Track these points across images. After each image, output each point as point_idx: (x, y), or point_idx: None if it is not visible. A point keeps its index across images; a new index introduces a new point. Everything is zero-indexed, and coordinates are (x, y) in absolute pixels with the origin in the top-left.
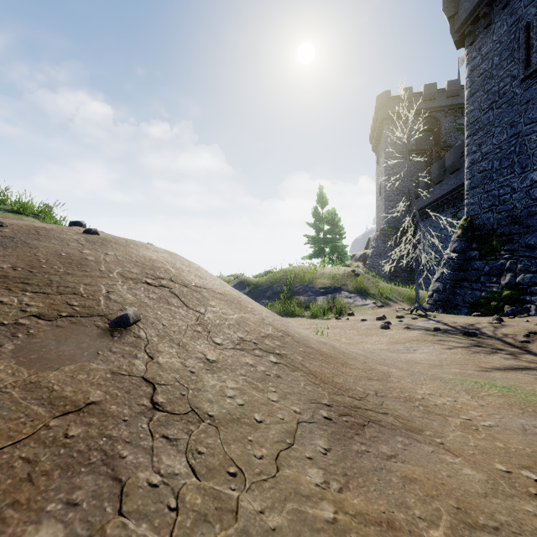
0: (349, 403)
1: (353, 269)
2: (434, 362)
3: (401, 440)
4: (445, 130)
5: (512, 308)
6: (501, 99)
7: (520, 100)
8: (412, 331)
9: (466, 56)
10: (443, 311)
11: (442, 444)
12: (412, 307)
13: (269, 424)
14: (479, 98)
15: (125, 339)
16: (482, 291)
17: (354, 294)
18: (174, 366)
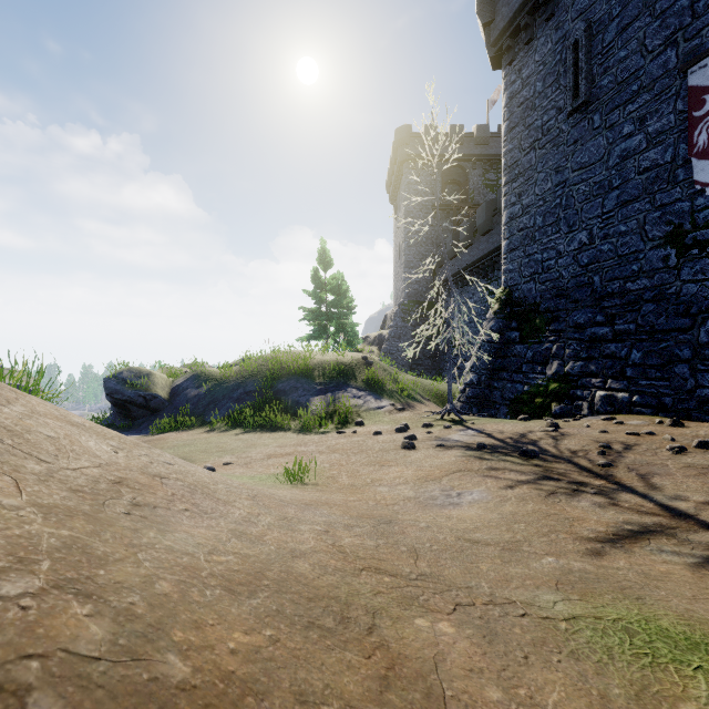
0: None
1: (364, 356)
2: (501, 535)
3: None
4: (473, 185)
5: (561, 406)
6: (545, 137)
7: (567, 139)
8: (448, 452)
9: (503, 79)
10: (478, 411)
11: None
12: (443, 410)
13: None
14: (519, 134)
15: None
16: (524, 384)
17: (365, 392)
18: None
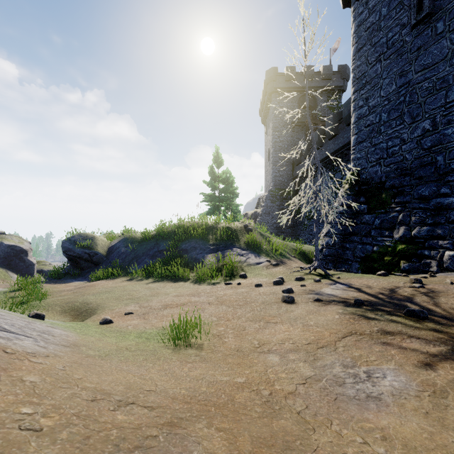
0: None
1: (246, 224)
2: None
3: None
4: (320, 107)
5: (409, 263)
6: (389, 50)
7: (411, 47)
8: (328, 308)
9: (352, 13)
10: (333, 266)
11: None
12: (311, 266)
13: None
14: (366, 52)
15: None
16: (373, 245)
17: (247, 251)
18: None
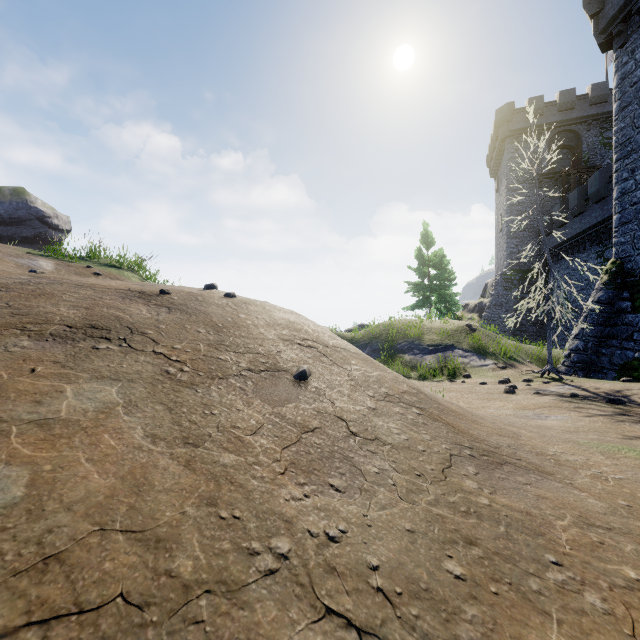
0: (486, 448)
1: (468, 323)
2: (568, 429)
3: (534, 476)
4: (587, 146)
5: None
6: None
7: None
8: (543, 397)
9: (614, 61)
10: (583, 375)
11: (571, 484)
12: (543, 369)
13: (430, 453)
14: (632, 113)
15: (309, 389)
16: (635, 351)
17: (470, 353)
18: (350, 410)
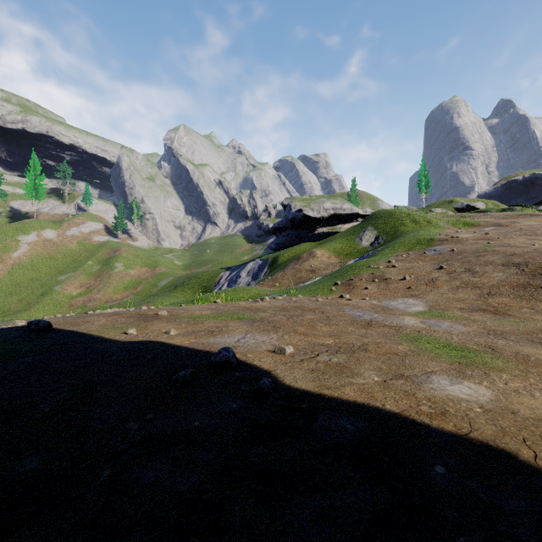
0: None
1: None
2: None
3: None
4: None
5: None
6: None
7: None
8: None
9: None
10: None
11: None
12: None
13: None
14: None
15: None
16: None
17: None
18: None
